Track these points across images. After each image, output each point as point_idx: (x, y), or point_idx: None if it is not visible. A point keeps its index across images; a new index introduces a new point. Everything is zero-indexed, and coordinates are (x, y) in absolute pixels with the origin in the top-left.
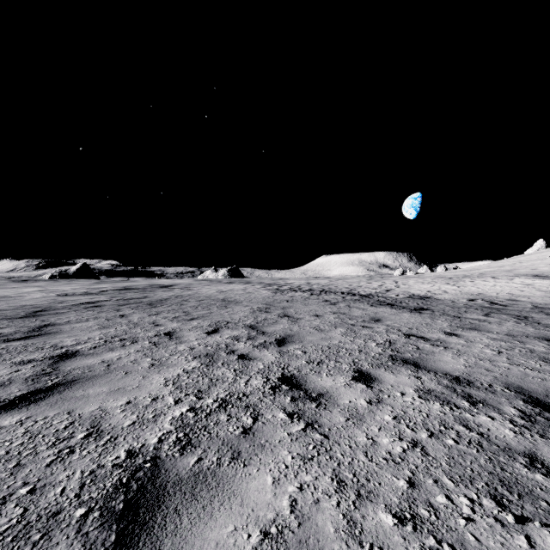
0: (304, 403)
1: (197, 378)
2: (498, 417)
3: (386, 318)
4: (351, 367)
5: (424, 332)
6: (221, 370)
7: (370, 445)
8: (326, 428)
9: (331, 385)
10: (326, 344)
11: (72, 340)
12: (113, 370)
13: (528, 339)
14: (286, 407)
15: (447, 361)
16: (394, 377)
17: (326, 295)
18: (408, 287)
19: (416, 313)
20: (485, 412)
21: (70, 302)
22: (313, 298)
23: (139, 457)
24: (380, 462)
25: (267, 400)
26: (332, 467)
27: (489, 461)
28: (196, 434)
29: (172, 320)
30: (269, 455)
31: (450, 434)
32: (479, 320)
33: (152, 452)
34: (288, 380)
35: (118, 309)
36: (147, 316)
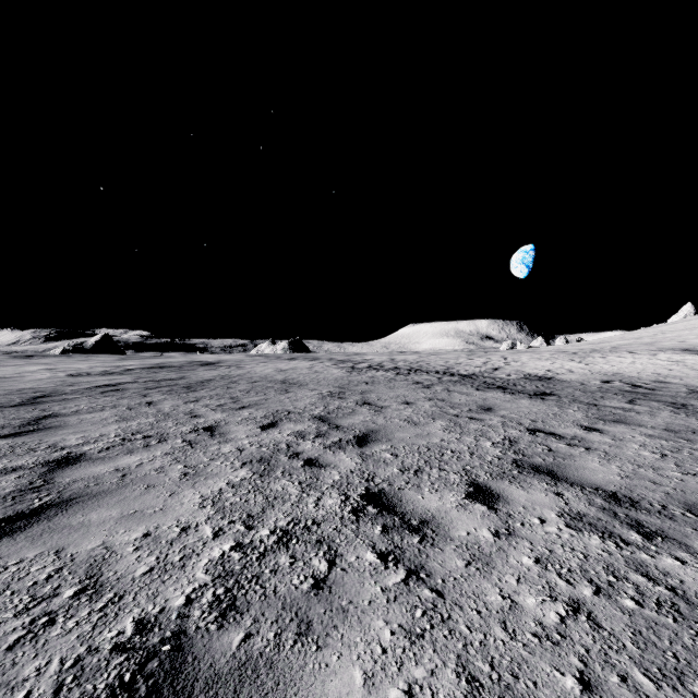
0: (402, 536)
1: (246, 495)
2: (689, 559)
3: (499, 406)
4: (462, 478)
5: (553, 426)
6: (280, 483)
7: (509, 609)
8: (437, 579)
9: (437, 506)
10: (423, 443)
11: (78, 438)
12: (128, 483)
13: (696, 435)
14: (376, 543)
15: (594, 469)
16: (525, 494)
17: (417, 375)
18: (521, 365)
19: (537, 399)
20: (669, 550)
21: (84, 384)
22: (400, 379)
23: (154, 632)
24: (529, 642)
25: (348, 531)
26: (454, 650)
27: (697, 640)
28: (243, 589)
29: (215, 409)
30: (355, 629)
31: (626, 589)
32: (624, 409)
33: (175, 623)
34: (375, 498)
35: (144, 394)
36: (182, 404)
